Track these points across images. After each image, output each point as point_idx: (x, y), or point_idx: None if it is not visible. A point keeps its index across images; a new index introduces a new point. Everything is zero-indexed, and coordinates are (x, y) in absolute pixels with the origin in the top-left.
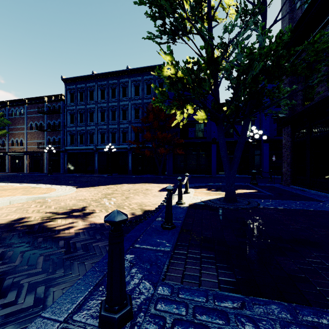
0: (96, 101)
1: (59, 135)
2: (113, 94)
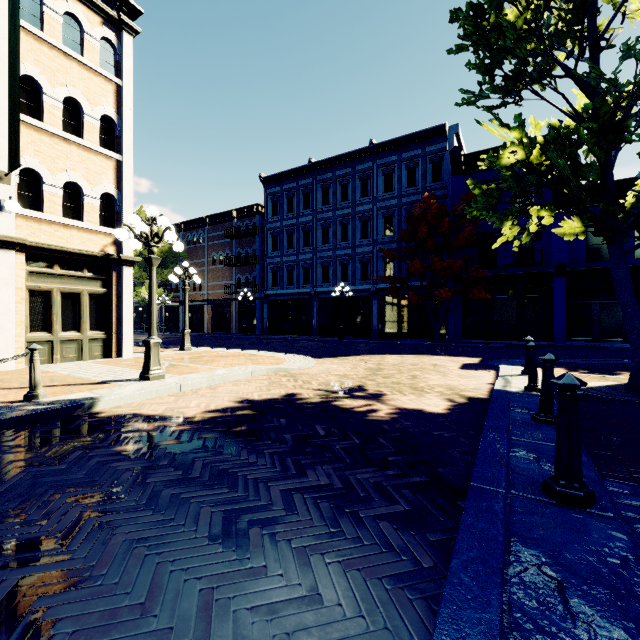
0: (315, 209)
1: (254, 272)
2: (344, 195)
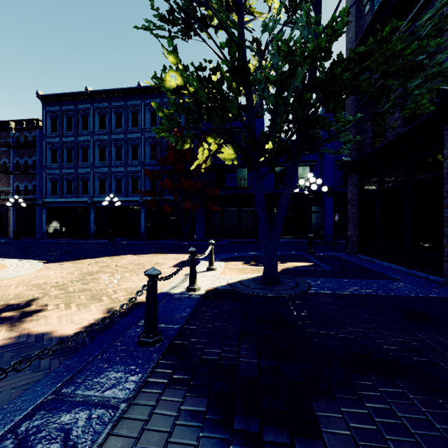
0: (93, 131)
1: (34, 180)
2: (118, 123)
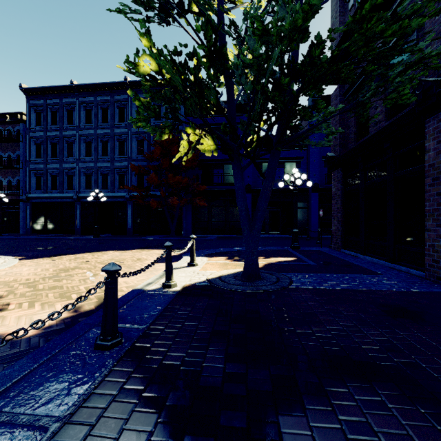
0: (78, 125)
1: (18, 175)
2: (104, 117)
